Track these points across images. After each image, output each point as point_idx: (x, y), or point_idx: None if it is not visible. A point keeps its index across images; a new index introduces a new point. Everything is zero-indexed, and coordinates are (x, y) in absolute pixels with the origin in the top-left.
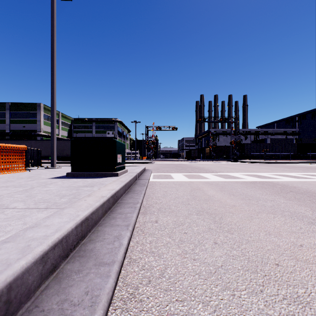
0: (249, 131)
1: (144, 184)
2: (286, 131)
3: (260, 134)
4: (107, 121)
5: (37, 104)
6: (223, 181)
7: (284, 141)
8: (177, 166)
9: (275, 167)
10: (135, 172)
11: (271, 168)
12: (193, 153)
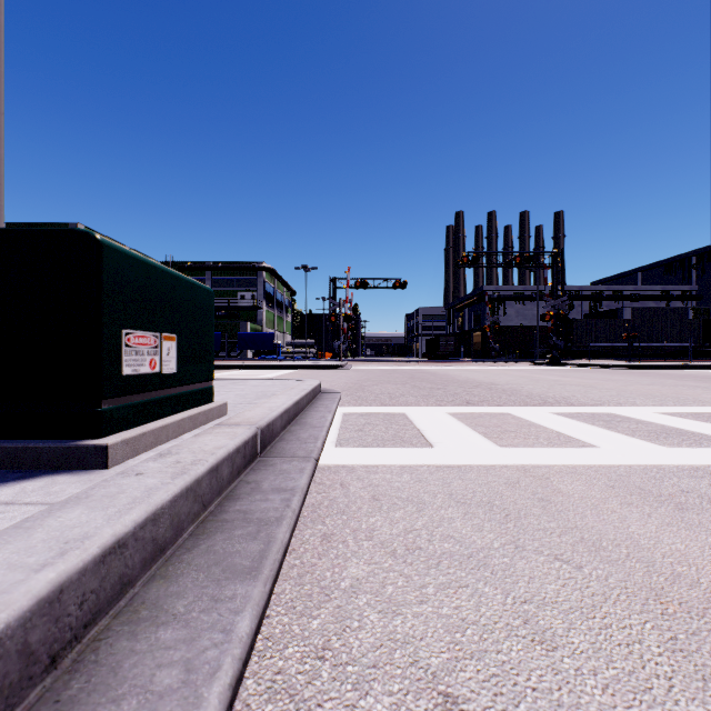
0: (578, 290)
1: (263, 540)
2: (667, 291)
3: (605, 298)
4: (240, 269)
5: (69, 226)
6: (691, 468)
7: (666, 315)
8: (416, 378)
9: (703, 382)
10: (252, 420)
11: (703, 386)
12: (443, 344)
